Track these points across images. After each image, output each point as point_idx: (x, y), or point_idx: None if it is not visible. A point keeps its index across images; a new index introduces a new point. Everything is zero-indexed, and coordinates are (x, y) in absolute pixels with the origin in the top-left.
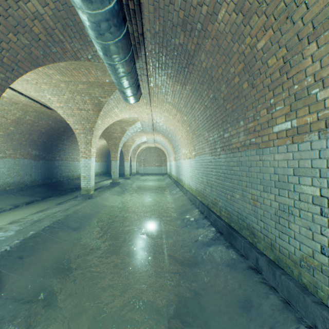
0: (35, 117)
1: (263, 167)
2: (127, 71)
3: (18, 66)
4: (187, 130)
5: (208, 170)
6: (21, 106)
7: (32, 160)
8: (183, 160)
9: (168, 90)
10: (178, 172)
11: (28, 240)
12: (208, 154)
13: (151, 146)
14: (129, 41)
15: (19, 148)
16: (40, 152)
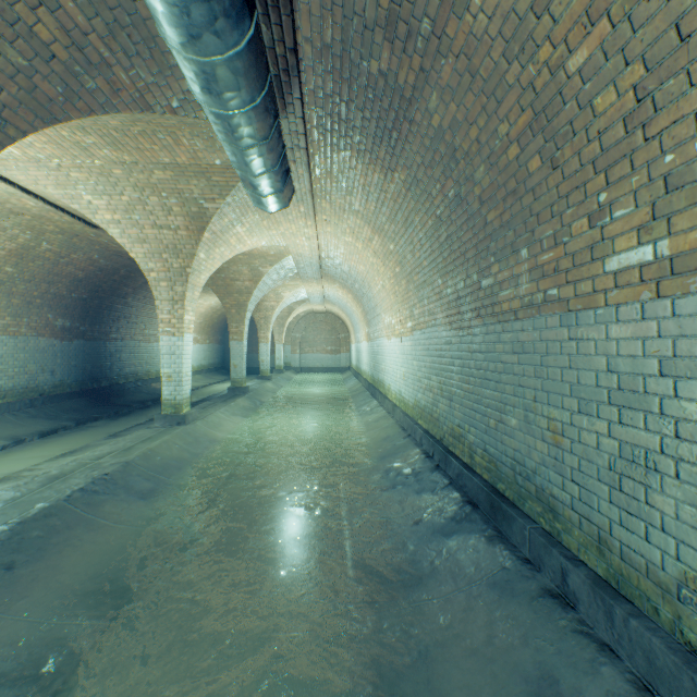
0: (61, 245)
1: (580, 355)
2: (260, 134)
3: (2, 119)
4: (396, 274)
5: (443, 361)
6: (28, 220)
7: (56, 339)
8: (387, 340)
9: (353, 184)
10: (374, 366)
11: (29, 524)
12: (443, 326)
13: (318, 310)
14: (263, 60)
15: (27, 314)
16: (74, 323)
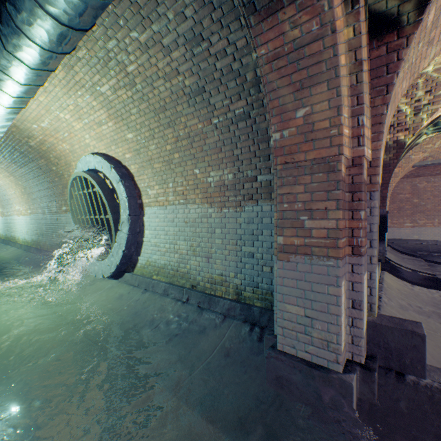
0: None
1: (61, 222)
2: None
3: None
4: (23, 192)
5: (41, 224)
6: None
7: None
8: (18, 216)
9: (3, 162)
10: (8, 230)
11: None
12: (41, 214)
13: None
14: None
15: None
16: None
